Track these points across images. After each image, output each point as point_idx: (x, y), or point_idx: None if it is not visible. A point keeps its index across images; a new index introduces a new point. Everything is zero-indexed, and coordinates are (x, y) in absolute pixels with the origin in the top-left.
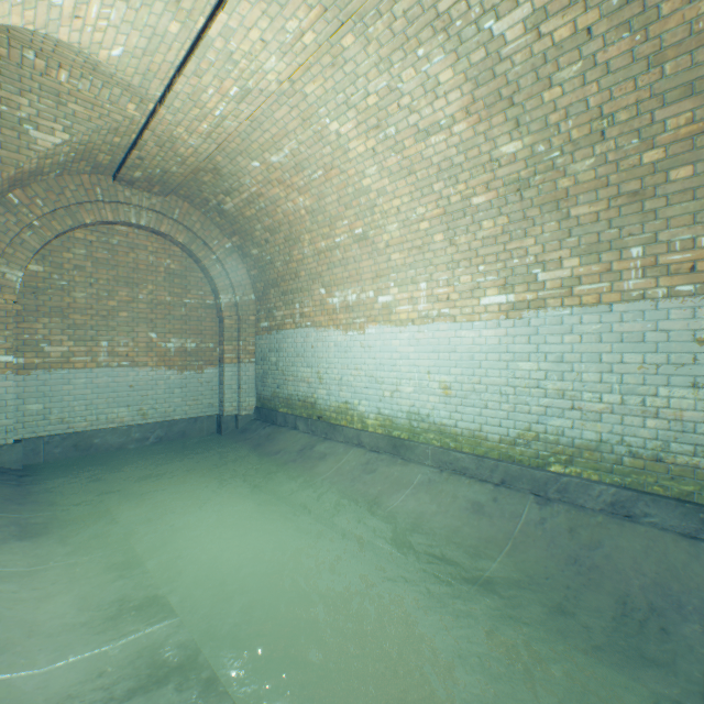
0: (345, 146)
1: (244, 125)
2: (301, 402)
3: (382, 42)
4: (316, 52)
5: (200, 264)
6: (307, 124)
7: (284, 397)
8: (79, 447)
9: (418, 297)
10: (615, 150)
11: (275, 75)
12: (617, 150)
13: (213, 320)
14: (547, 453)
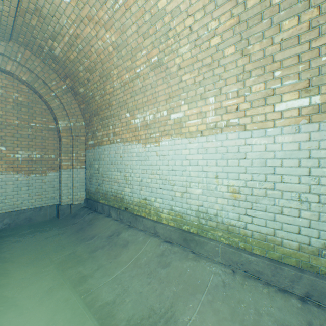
0: None
1: None
2: (114, 196)
3: None
4: None
5: (43, 99)
6: None
7: (103, 192)
8: None
9: (207, 111)
10: None
11: None
12: None
13: (55, 139)
14: None
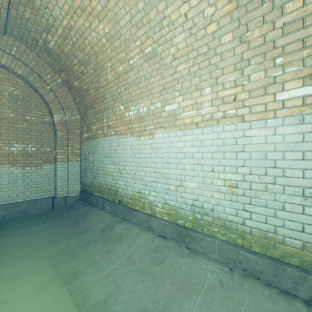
0: None
1: None
2: (108, 189)
3: None
4: None
5: (38, 92)
6: None
7: (97, 185)
8: None
9: (202, 102)
10: None
11: None
12: None
13: (50, 132)
14: None
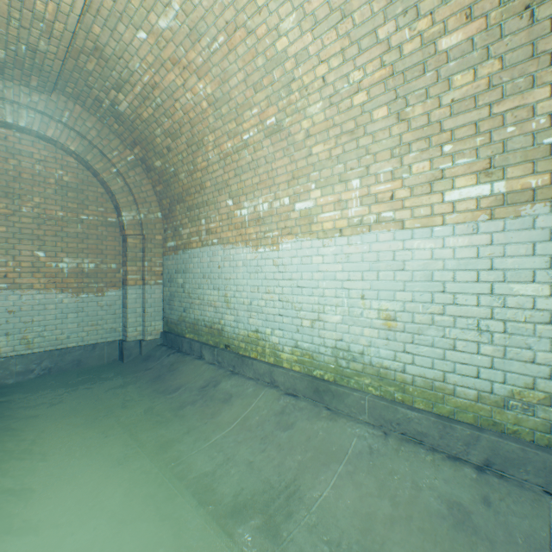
0: None
1: None
2: (208, 327)
3: None
4: None
5: (99, 177)
6: None
7: (190, 322)
8: None
9: (348, 199)
10: None
11: None
12: None
13: (116, 239)
14: None
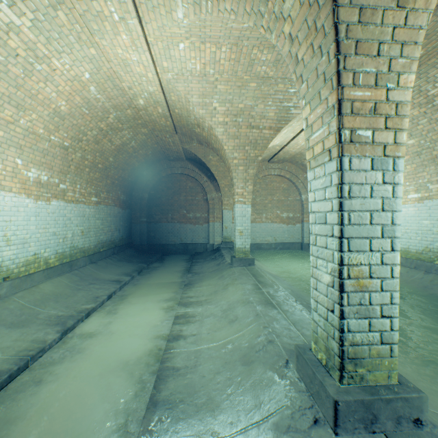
0: None
1: None
2: None
3: None
4: None
5: (294, 184)
6: None
7: None
8: (258, 247)
9: None
10: None
11: None
12: None
13: (299, 205)
14: (433, 256)
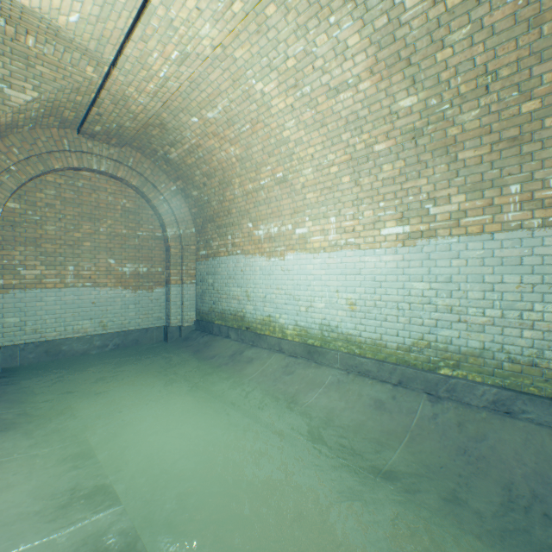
0: (269, 103)
1: (185, 86)
2: (233, 315)
3: (299, 11)
4: (243, 20)
5: (151, 203)
6: (237, 85)
7: (219, 312)
8: (50, 352)
9: (329, 229)
10: (497, 102)
11: (209, 40)
12: (499, 101)
13: (161, 249)
14: (437, 359)
